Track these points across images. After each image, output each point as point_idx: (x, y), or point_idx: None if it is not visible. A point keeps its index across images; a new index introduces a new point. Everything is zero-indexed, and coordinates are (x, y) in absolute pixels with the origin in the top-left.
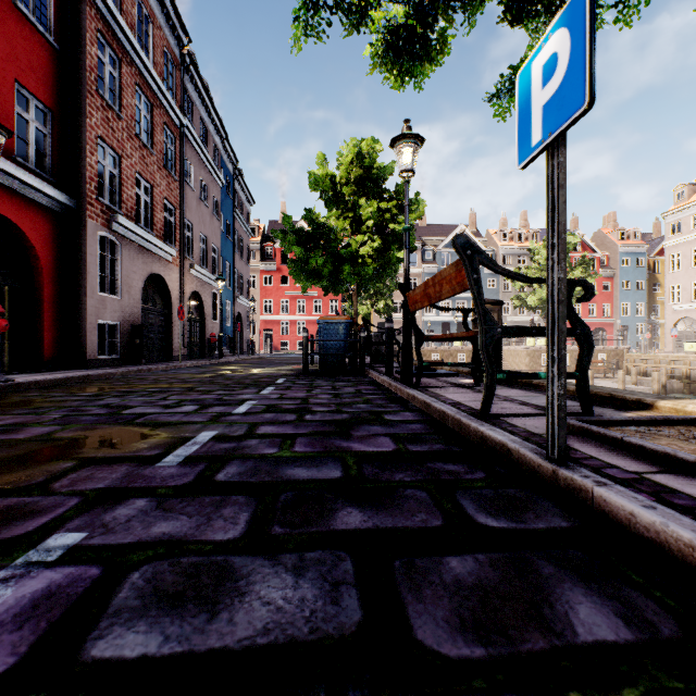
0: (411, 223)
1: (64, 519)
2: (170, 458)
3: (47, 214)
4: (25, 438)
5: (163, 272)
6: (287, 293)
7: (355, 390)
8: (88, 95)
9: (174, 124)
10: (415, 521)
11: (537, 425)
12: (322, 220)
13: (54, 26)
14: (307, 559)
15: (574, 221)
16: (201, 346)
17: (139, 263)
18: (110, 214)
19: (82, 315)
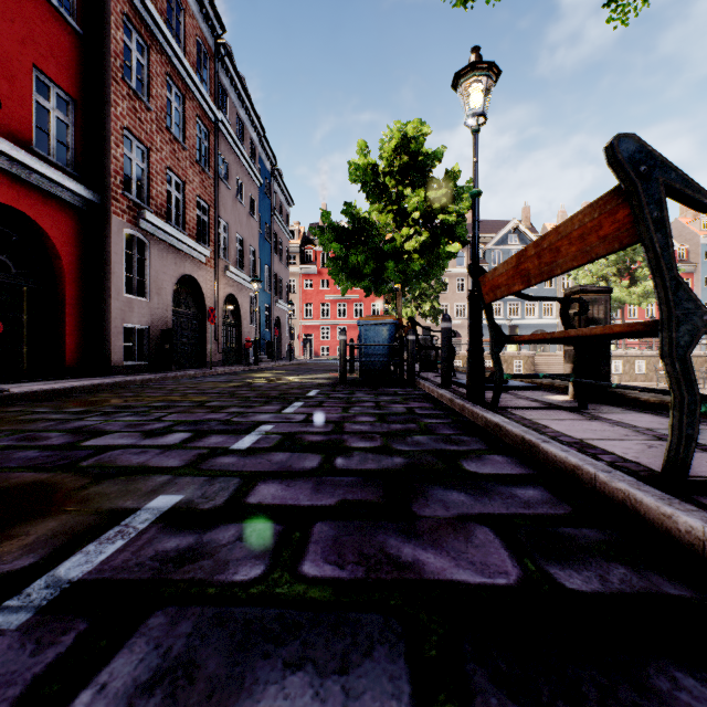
0: (463, 212)
1: None
2: (30, 591)
3: (69, 210)
4: None
5: (196, 273)
6: (327, 296)
7: (405, 410)
8: (113, 82)
9: (208, 118)
10: None
11: None
12: (363, 215)
13: (78, 9)
14: None
15: None
16: (238, 351)
17: (170, 264)
18: (137, 211)
19: (106, 319)
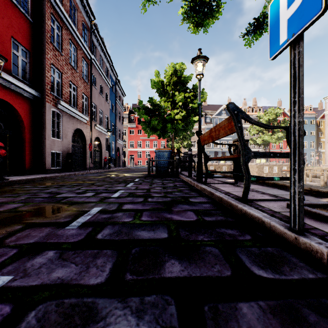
0: None
1: (3, 265)
2: (74, 223)
3: (27, 100)
4: (3, 210)
5: (82, 128)
6: (141, 138)
7: (173, 185)
8: (46, 43)
9: (87, 58)
10: (214, 271)
11: (275, 206)
12: (157, 102)
13: (30, 11)
14: (145, 302)
15: (279, 102)
16: (100, 163)
17: (71, 124)
18: (57, 100)
19: (43, 148)
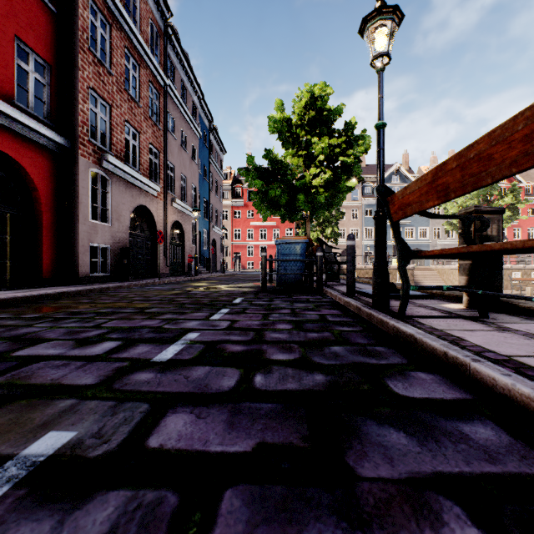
0: (359, 155)
1: None
2: None
3: (45, 153)
4: None
5: (149, 204)
6: (252, 223)
7: (318, 317)
8: (81, 51)
9: (159, 83)
10: None
11: None
12: (279, 159)
13: None
14: None
15: None
16: (182, 265)
17: (128, 196)
18: (101, 154)
19: (75, 239)
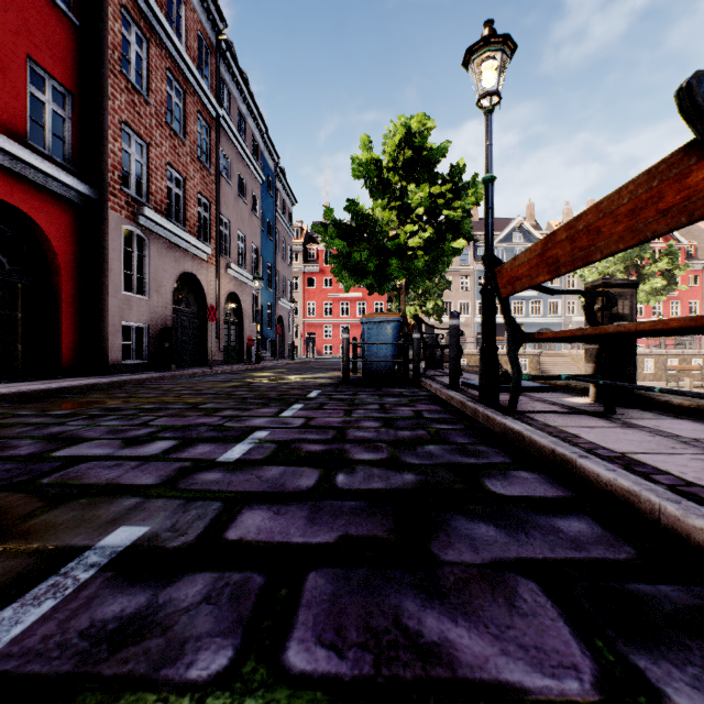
0: (469, 208)
1: None
2: None
3: (65, 206)
4: None
5: (197, 271)
6: (330, 295)
7: (413, 413)
8: (111, 75)
9: (209, 114)
10: None
11: None
12: (366, 211)
13: (74, 0)
14: None
15: None
16: (240, 350)
17: (170, 261)
18: (136, 207)
19: (104, 316)
